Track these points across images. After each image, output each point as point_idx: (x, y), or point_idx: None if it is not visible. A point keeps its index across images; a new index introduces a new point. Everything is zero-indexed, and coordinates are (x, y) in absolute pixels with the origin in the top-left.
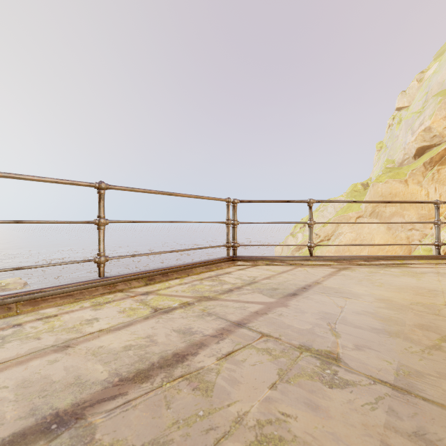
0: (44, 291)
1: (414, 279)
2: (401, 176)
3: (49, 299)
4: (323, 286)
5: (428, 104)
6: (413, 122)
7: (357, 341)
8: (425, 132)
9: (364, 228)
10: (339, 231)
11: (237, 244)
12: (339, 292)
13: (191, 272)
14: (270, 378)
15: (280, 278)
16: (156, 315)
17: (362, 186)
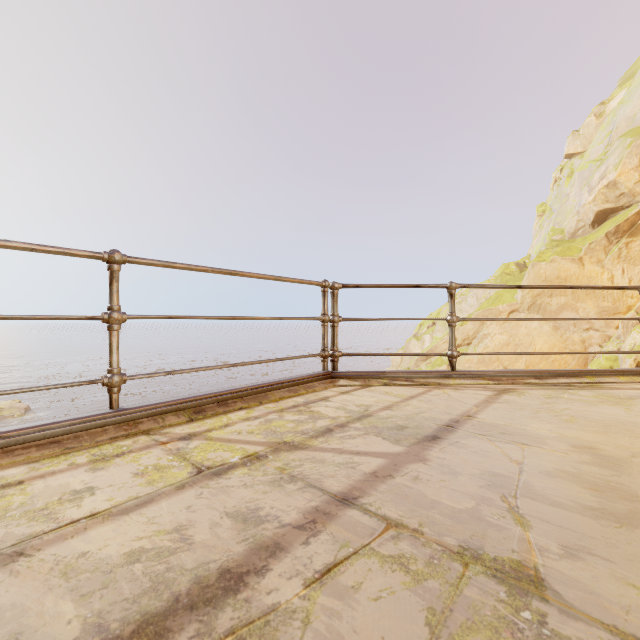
0: (10, 436)
1: (622, 408)
2: (573, 252)
3: (16, 450)
4: (479, 421)
5: (612, 148)
6: (591, 174)
7: (565, 537)
8: (608, 189)
9: (521, 327)
10: (484, 332)
11: (338, 353)
12: (508, 433)
13: (266, 398)
14: (413, 636)
15: (408, 408)
16: (199, 480)
17: (517, 267)
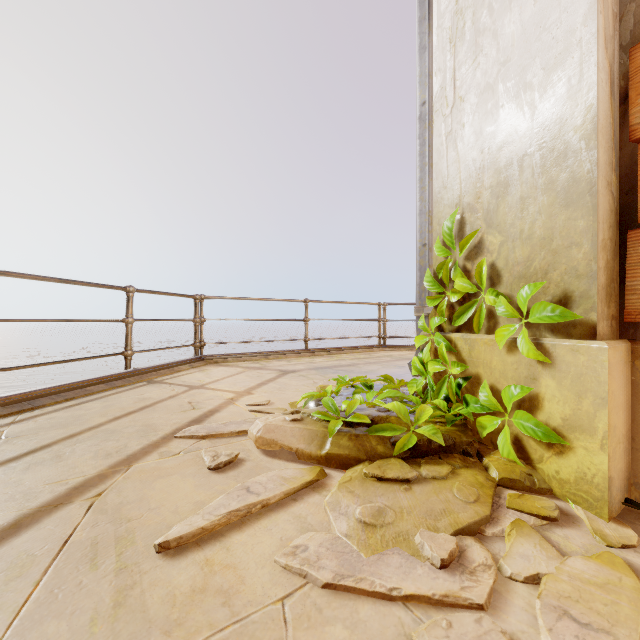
0: (287, 352)
1: None
2: None
3: (289, 355)
4: None
5: None
6: None
7: None
8: None
9: None
10: None
11: (386, 336)
12: None
13: (353, 352)
14: (379, 367)
15: (409, 355)
16: (339, 360)
17: None
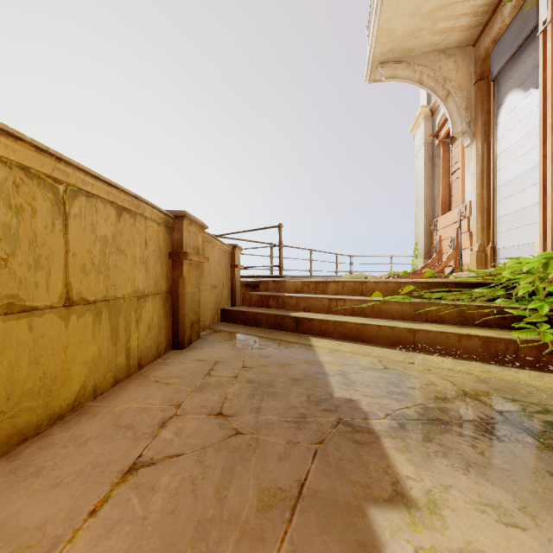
0: None
1: None
2: None
3: None
4: None
5: None
6: None
7: None
8: None
9: None
10: None
11: None
12: None
13: None
14: None
15: None
16: None
17: None
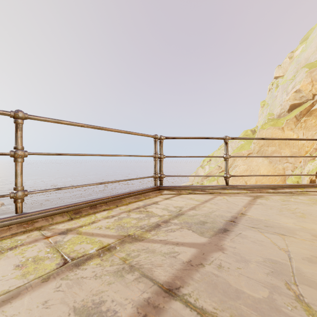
0: None
1: None
2: (279, 125)
3: None
4: (249, 217)
5: (298, 73)
6: (287, 86)
7: None
8: (296, 93)
9: (253, 162)
10: (235, 164)
11: (163, 175)
12: (269, 226)
13: (120, 203)
14: None
15: (205, 208)
16: (62, 272)
17: (251, 132)
